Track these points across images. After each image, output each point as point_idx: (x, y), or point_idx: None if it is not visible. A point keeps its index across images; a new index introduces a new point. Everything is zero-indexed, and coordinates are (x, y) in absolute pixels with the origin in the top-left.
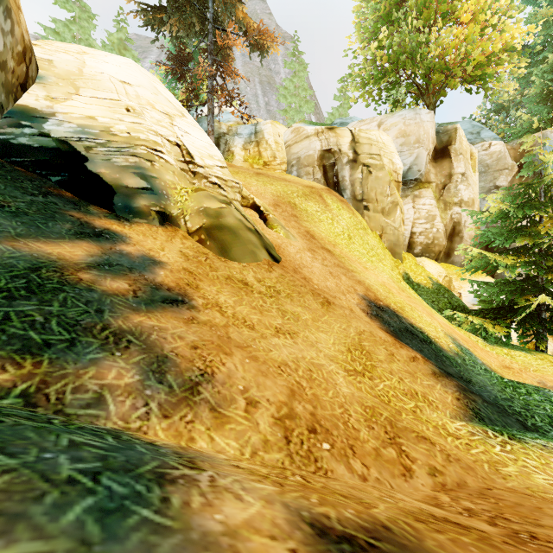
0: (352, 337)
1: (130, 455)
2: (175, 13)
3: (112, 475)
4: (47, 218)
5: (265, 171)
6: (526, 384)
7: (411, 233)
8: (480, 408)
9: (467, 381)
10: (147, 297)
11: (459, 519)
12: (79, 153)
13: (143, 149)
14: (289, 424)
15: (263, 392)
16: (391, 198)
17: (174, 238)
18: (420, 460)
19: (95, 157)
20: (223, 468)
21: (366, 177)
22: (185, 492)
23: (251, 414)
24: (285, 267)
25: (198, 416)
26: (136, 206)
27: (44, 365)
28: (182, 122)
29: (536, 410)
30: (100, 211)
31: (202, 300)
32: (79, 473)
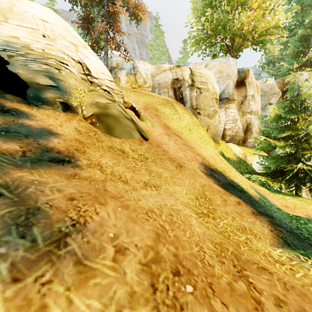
0: (198, 189)
1: None
2: None
3: None
4: None
5: (139, 90)
6: (301, 217)
7: (224, 129)
8: (286, 236)
9: (271, 217)
10: (35, 157)
11: None
12: (3, 58)
13: (53, 61)
14: (155, 269)
15: (132, 238)
16: (213, 108)
17: (72, 120)
18: (265, 291)
19: (15, 62)
20: None
21: (199, 95)
22: None
23: (118, 263)
24: (151, 143)
25: (58, 274)
26: (44, 97)
27: None
28: (84, 50)
29: None
30: (15, 98)
31: (87, 161)
32: None
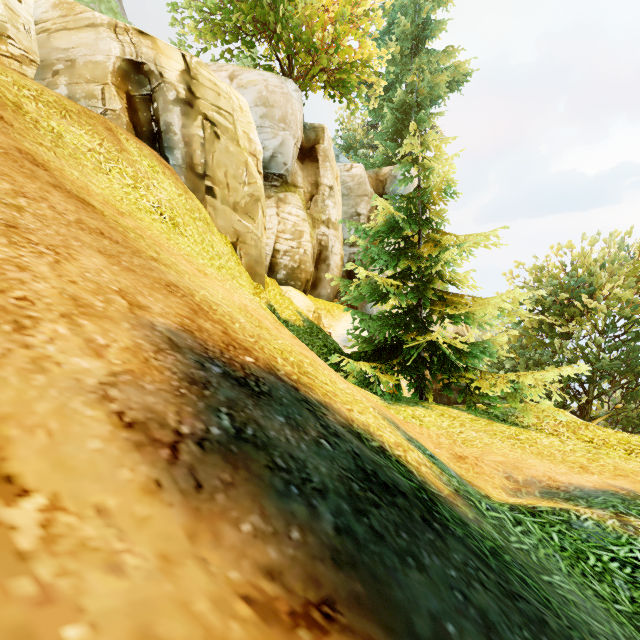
0: None
1: None
2: None
3: None
4: None
5: None
6: (543, 512)
7: (275, 251)
8: None
9: None
10: None
11: None
12: None
13: None
14: None
15: None
16: (250, 188)
17: None
18: None
19: None
20: None
21: (211, 141)
22: None
23: None
24: None
25: None
26: None
27: None
28: None
29: None
30: None
31: None
32: None
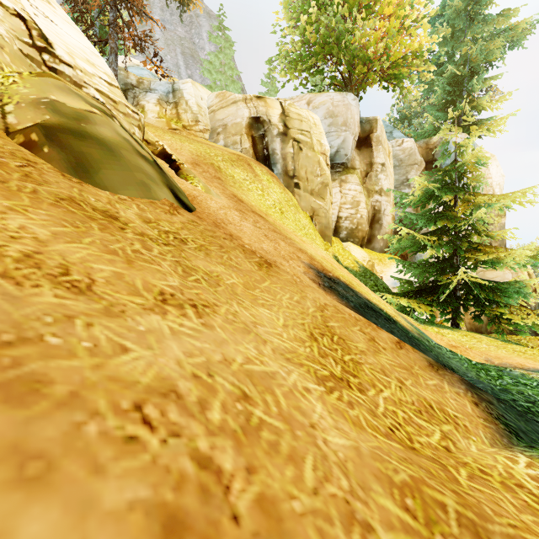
0: (311, 314)
1: None
2: None
3: None
4: None
5: (185, 134)
6: (487, 365)
7: (338, 218)
8: (503, 413)
9: (451, 369)
10: None
11: None
12: None
13: None
14: None
15: None
16: (321, 178)
17: None
18: None
19: None
20: None
21: (297, 153)
22: None
23: None
24: (201, 218)
25: None
26: None
27: None
28: (42, 4)
29: None
30: None
31: None
32: None
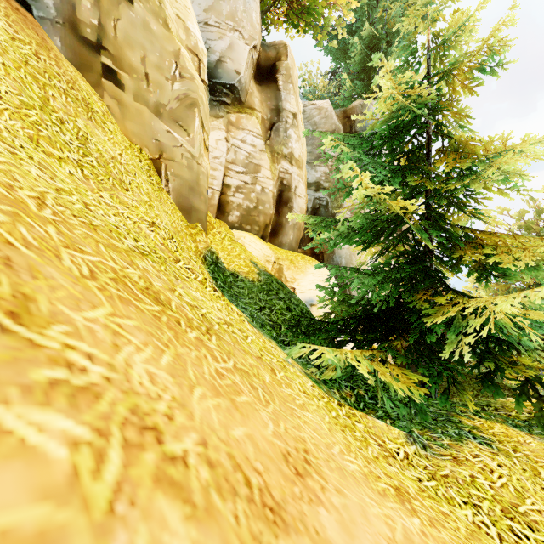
0: None
1: None
2: None
3: None
4: None
5: None
6: None
7: (225, 186)
8: None
9: None
10: None
11: None
12: None
13: None
14: None
15: None
16: (182, 87)
17: None
18: None
19: None
20: None
21: None
22: None
23: None
24: None
25: None
26: None
27: None
28: None
29: None
30: None
31: None
32: None
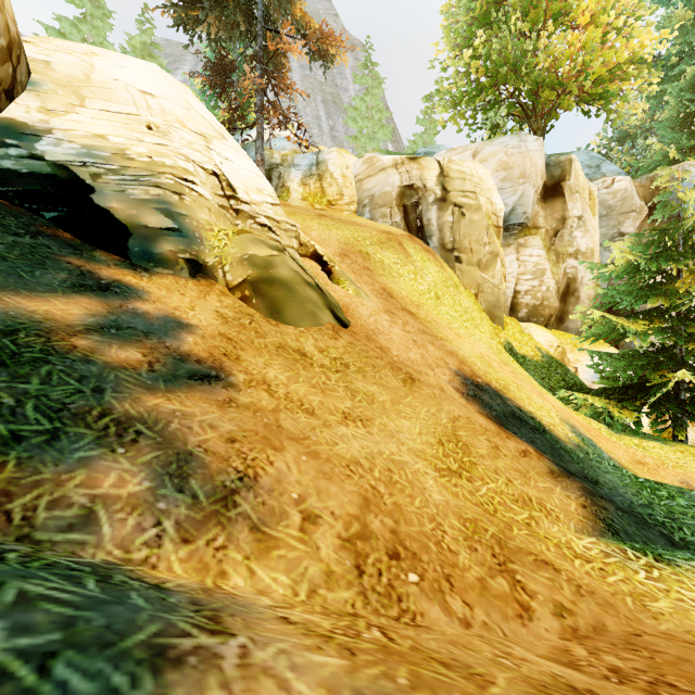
0: (443, 425)
1: (116, 615)
2: (214, 9)
3: (76, 657)
4: (35, 265)
5: (330, 212)
6: (667, 485)
7: (515, 292)
8: (613, 518)
9: (593, 482)
10: (167, 372)
11: (609, 691)
12: (83, 182)
13: (168, 179)
14: (362, 547)
15: (326, 502)
16: (490, 247)
17: (209, 294)
18: (541, 595)
19: (104, 188)
20: (263, 627)
21: (458, 220)
22: (196, 682)
23: (308, 534)
24: (355, 333)
25: (233, 539)
26: (158, 252)
27: (8, 469)
28: (222, 145)
29: (684, 520)
30: (110, 257)
31: (244, 375)
32: (16, 656)
